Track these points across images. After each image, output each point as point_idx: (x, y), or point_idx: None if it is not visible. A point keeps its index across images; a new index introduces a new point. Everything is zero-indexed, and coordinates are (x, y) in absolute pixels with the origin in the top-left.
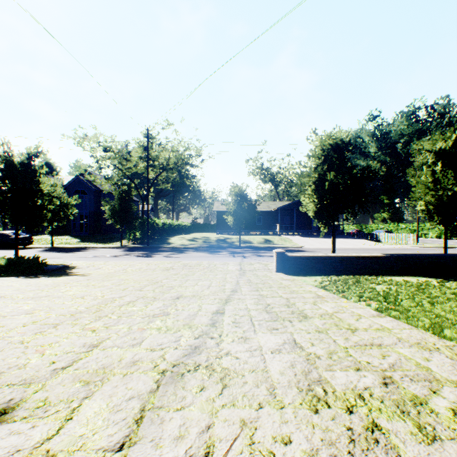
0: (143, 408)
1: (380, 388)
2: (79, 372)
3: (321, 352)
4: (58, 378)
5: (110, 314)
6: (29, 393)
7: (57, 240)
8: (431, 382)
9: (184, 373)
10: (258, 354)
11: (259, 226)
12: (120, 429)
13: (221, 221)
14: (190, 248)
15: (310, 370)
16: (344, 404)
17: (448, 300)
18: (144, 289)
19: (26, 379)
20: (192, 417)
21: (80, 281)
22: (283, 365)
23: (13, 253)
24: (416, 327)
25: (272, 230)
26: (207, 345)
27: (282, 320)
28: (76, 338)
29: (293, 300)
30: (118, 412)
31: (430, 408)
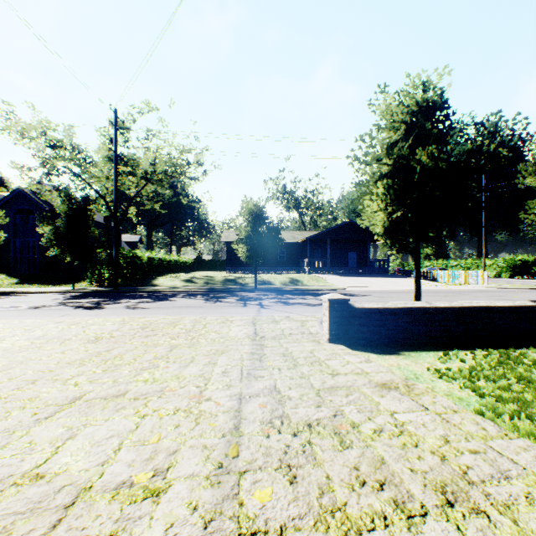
0: None
1: None
2: None
3: None
4: None
5: None
6: None
7: None
8: None
9: None
10: None
11: (282, 262)
12: None
13: (231, 256)
14: (181, 291)
15: None
16: None
17: None
18: None
19: None
20: None
21: None
22: None
23: None
24: None
25: (298, 267)
26: None
27: None
28: None
29: None
30: None
31: None
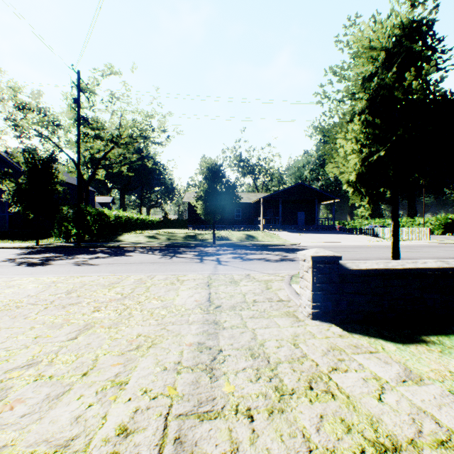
0: None
1: None
2: None
3: None
4: None
5: None
6: None
7: None
8: None
9: None
10: None
11: (238, 220)
12: None
13: (192, 215)
14: (141, 247)
15: None
16: None
17: None
18: None
19: None
20: None
21: None
22: None
23: None
24: None
25: (253, 225)
26: None
27: None
28: None
29: None
30: None
31: None
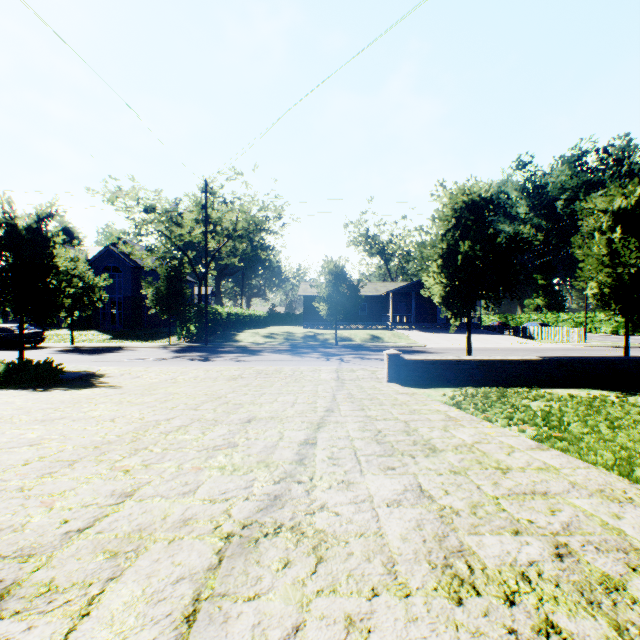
0: (197, 597)
1: (553, 563)
2: (103, 537)
3: (460, 504)
4: (71, 546)
5: (151, 446)
6: (27, 571)
7: (79, 337)
8: (628, 553)
9: (259, 538)
10: (368, 508)
11: (363, 316)
12: (161, 632)
13: (309, 310)
14: (266, 347)
15: (445, 534)
16: (501, 589)
17: (636, 424)
18: (201, 408)
19: (24, 548)
20: (272, 611)
21: (110, 396)
22: (405, 525)
23: (16, 356)
24: (594, 465)
25: (381, 322)
26: (292, 493)
27: (400, 454)
28: (101, 482)
29: (415, 424)
30: (160, 603)
31: (631, 597)
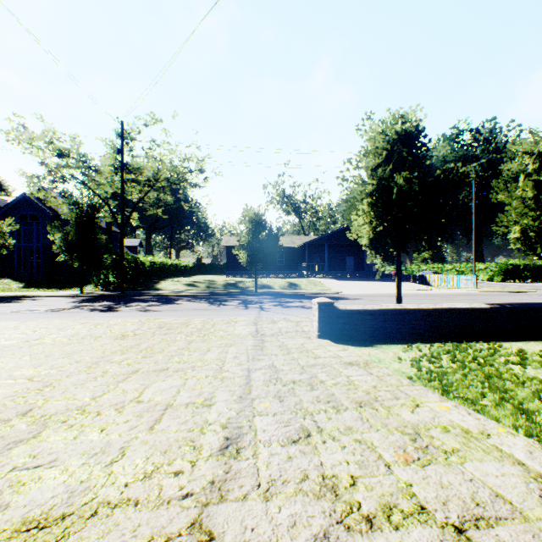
0: None
1: None
2: None
3: None
4: None
5: None
6: None
7: None
8: None
9: None
10: None
11: (281, 266)
12: None
13: (231, 260)
14: (185, 295)
15: None
16: None
17: None
18: None
19: None
20: None
21: None
22: None
23: None
24: None
25: (297, 271)
26: None
27: None
28: None
29: None
30: None
31: None
